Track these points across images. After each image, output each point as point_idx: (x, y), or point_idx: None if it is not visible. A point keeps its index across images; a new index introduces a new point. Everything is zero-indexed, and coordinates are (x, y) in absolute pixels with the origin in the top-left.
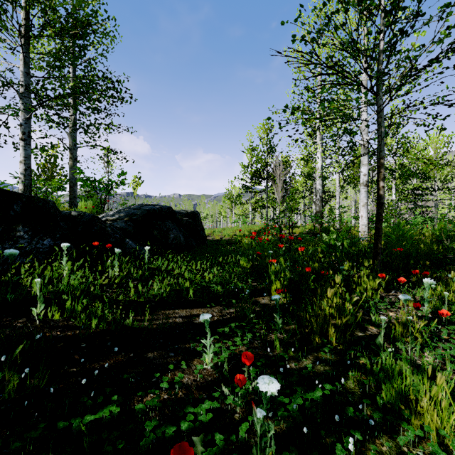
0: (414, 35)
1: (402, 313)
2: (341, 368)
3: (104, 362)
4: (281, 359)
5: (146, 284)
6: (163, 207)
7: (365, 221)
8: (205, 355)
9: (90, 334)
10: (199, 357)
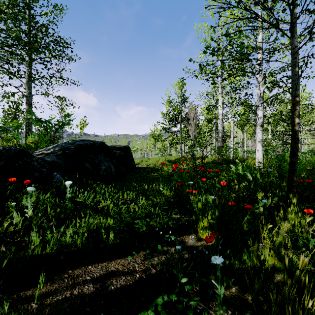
0: None
1: None
2: None
3: None
4: None
5: (64, 224)
6: (96, 142)
7: (260, 154)
8: None
9: None
10: None
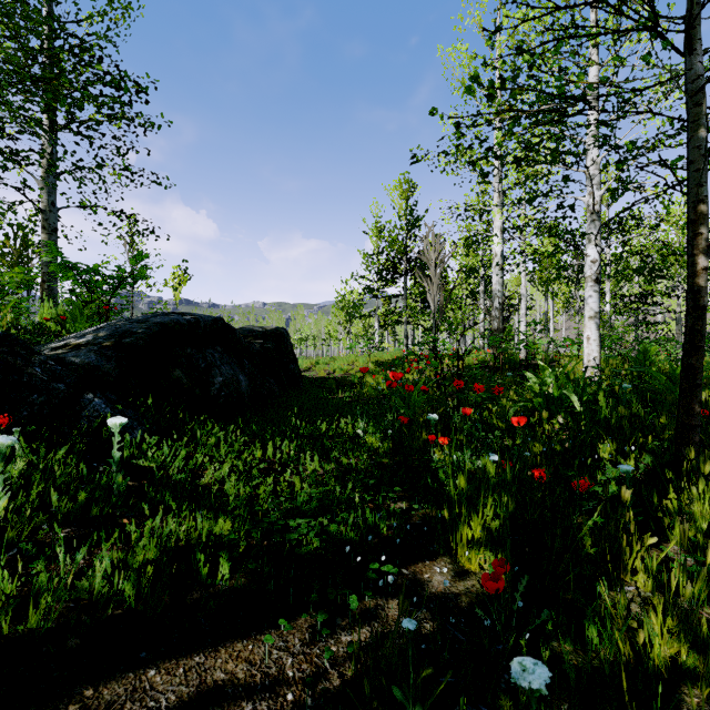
0: None
1: None
2: None
3: None
4: None
5: (97, 535)
6: (203, 318)
7: (594, 347)
8: None
9: None
10: None
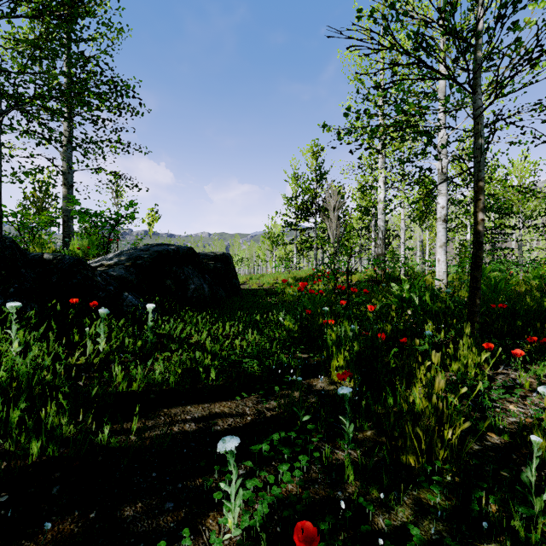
0: (529, 7)
1: (545, 416)
2: (465, 526)
3: (31, 540)
4: (360, 507)
5: (147, 360)
6: (181, 247)
7: (443, 266)
8: (226, 514)
9: (26, 469)
10: (218, 507)
